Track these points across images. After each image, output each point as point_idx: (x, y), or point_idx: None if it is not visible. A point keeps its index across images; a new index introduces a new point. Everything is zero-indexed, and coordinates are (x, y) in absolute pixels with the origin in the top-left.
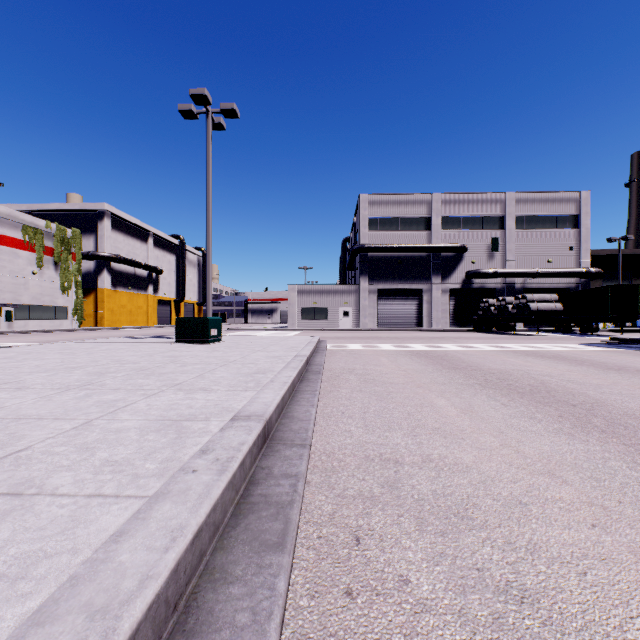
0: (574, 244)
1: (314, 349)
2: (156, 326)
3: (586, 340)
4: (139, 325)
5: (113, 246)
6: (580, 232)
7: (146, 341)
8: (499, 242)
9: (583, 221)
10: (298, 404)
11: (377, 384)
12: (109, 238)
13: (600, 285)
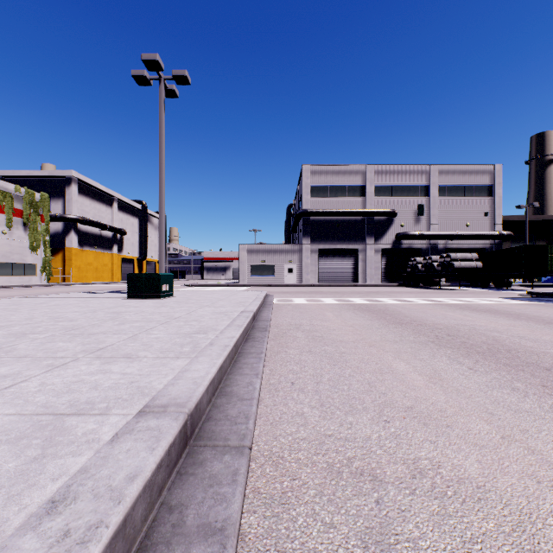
0: (488, 210)
1: (261, 304)
2: (120, 282)
3: (505, 294)
4: (104, 281)
5: (80, 209)
6: (494, 200)
7: (100, 296)
8: (424, 208)
9: (496, 190)
10: (240, 373)
11: (326, 343)
12: (76, 202)
13: (509, 246)
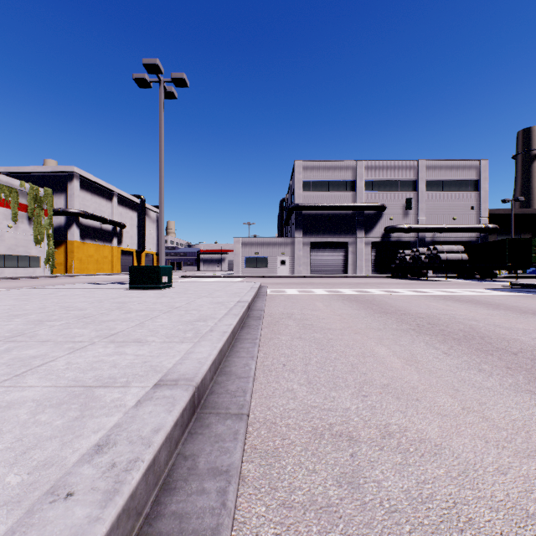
0: (475, 204)
1: (255, 294)
2: (120, 273)
3: (489, 285)
4: (105, 272)
5: (81, 204)
6: (480, 194)
7: (104, 287)
8: (413, 202)
9: (482, 185)
10: (237, 356)
11: (316, 330)
12: (78, 197)
13: (495, 239)
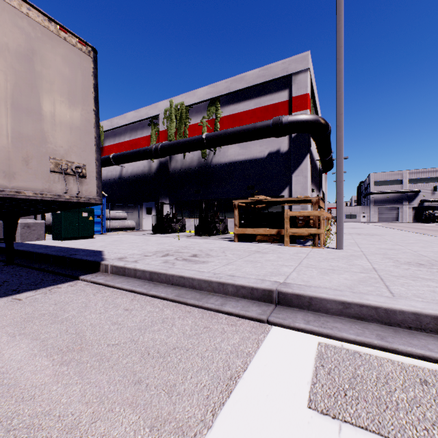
0: None
1: None
2: None
3: None
4: None
5: None
6: None
7: None
8: (437, 187)
9: None
10: None
11: None
12: None
13: None
